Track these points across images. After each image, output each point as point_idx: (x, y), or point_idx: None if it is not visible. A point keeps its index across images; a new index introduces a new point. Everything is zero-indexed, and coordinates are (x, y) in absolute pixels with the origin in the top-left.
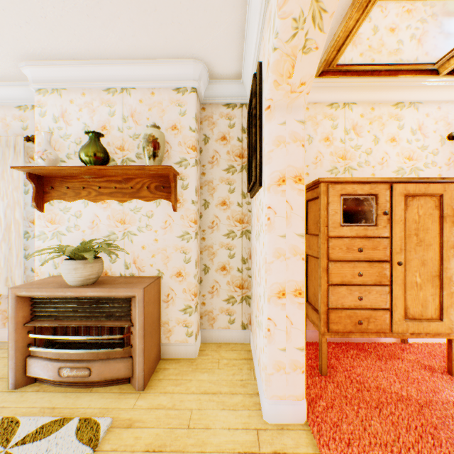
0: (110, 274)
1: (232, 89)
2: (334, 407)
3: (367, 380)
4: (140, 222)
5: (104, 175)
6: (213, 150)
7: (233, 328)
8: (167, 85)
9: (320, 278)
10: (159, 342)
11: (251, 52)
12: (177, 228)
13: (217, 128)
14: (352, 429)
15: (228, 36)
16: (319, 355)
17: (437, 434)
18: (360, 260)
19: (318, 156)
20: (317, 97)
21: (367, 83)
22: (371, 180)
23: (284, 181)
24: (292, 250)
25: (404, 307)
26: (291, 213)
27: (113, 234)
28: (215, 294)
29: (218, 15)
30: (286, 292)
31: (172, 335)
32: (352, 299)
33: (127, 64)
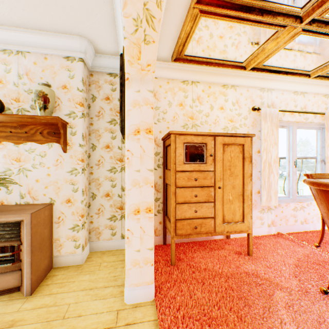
0: (6, 203)
1: (113, 63)
2: (175, 286)
3: (200, 265)
4: (34, 160)
5: (0, 121)
6: (99, 107)
7: (115, 239)
8: (58, 53)
9: (171, 199)
10: (51, 255)
11: (122, 37)
12: (67, 165)
13: (102, 91)
14: (183, 299)
15: (104, 23)
16: (170, 252)
17: (232, 293)
18: (196, 186)
19: (175, 116)
20: (174, 75)
21: (205, 70)
22: (203, 134)
23: (139, 132)
24: (145, 181)
25: (223, 215)
26: (144, 154)
27: (9, 170)
28: (101, 214)
29: (93, 6)
30: (140, 210)
31: (62, 248)
32: (191, 212)
33: (21, 31)
